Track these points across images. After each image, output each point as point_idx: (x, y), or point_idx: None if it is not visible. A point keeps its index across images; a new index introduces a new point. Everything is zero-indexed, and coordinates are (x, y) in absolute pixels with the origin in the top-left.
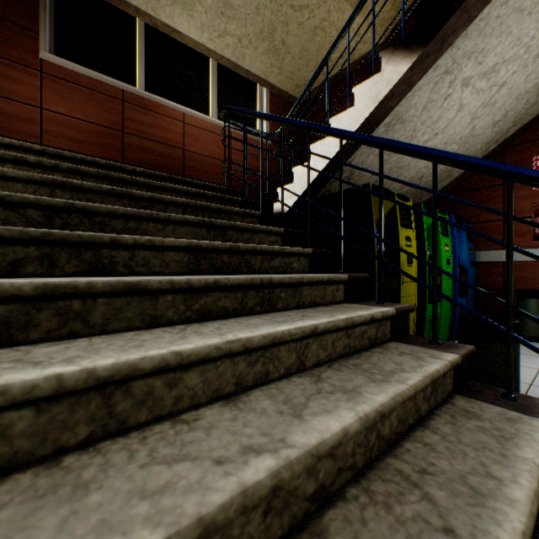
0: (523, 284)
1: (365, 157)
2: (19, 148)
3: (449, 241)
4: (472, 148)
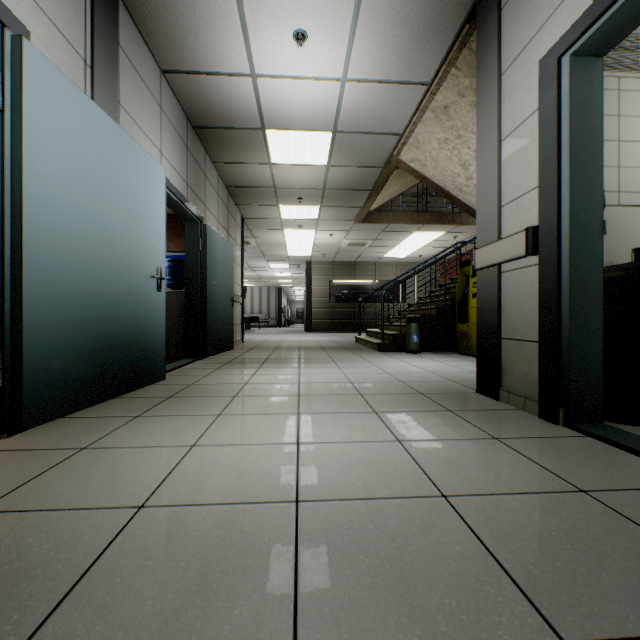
0: None
1: None
2: None
3: None
4: None
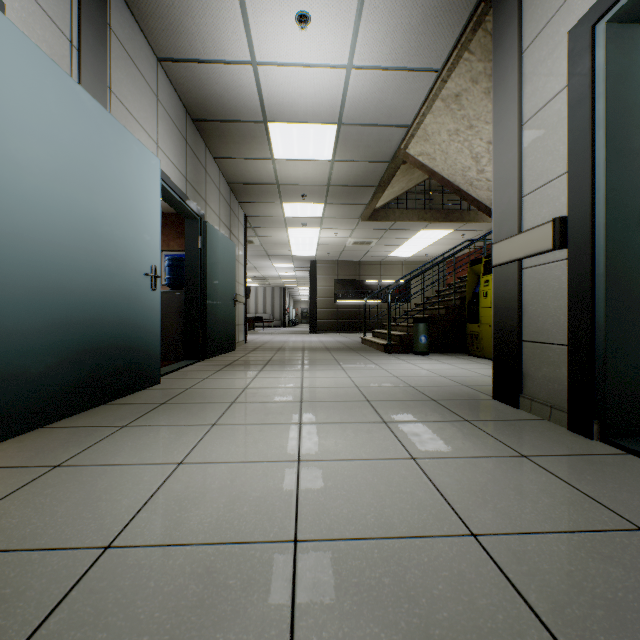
0: None
1: None
2: None
3: None
4: None
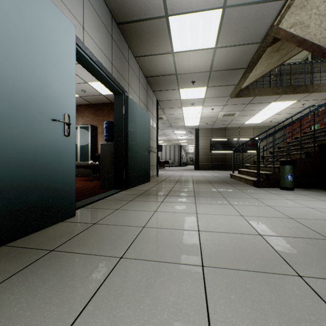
0: None
1: None
2: (322, 128)
3: None
4: None
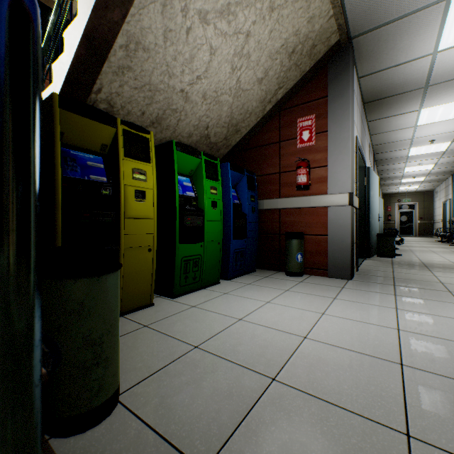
0: (292, 227)
1: (119, 87)
2: None
3: (219, 185)
4: (248, 104)
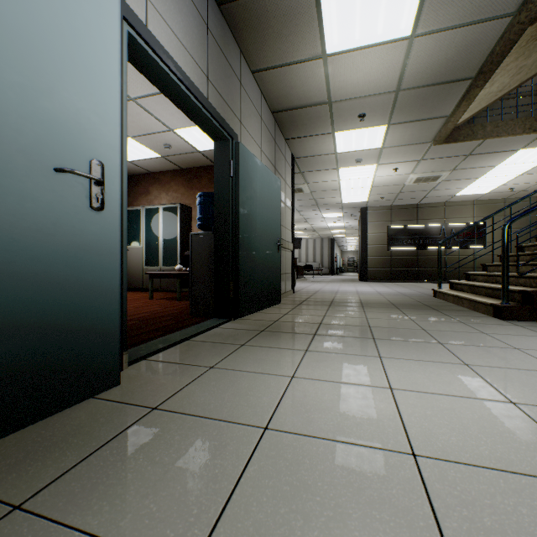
0: None
1: None
2: None
3: None
4: None
